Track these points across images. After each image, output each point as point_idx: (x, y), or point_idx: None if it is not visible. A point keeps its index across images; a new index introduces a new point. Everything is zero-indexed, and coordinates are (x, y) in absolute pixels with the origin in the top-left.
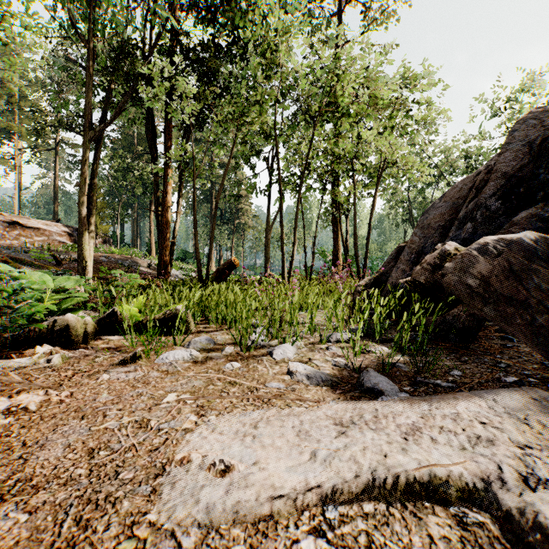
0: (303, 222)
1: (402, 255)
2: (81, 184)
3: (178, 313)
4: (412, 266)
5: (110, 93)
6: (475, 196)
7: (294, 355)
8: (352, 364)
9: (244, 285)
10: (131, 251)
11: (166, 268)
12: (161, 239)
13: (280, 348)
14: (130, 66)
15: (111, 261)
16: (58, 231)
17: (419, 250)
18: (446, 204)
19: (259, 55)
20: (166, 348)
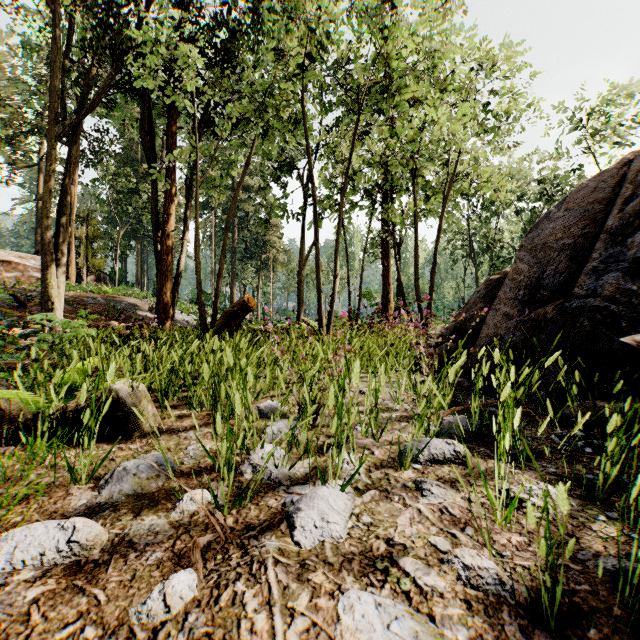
0: (346, 251)
1: (501, 291)
2: (45, 196)
3: (116, 397)
4: (522, 308)
5: (90, 78)
6: (632, 193)
7: (348, 521)
8: (535, 601)
9: (263, 336)
10: (129, 291)
11: (167, 311)
12: (160, 274)
13: (314, 507)
14: (113, 37)
15: (100, 303)
16: (37, 265)
17: (532, 284)
18: (571, 213)
19: (286, 5)
20: (45, 497)
